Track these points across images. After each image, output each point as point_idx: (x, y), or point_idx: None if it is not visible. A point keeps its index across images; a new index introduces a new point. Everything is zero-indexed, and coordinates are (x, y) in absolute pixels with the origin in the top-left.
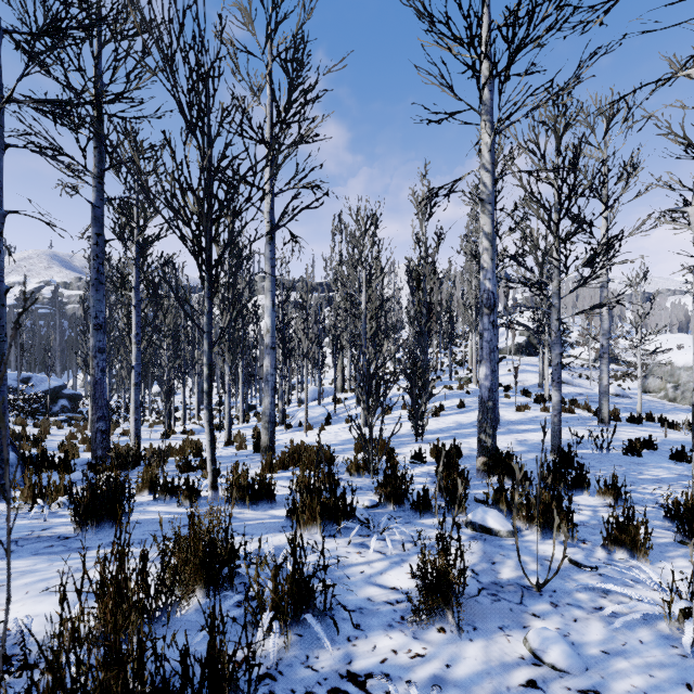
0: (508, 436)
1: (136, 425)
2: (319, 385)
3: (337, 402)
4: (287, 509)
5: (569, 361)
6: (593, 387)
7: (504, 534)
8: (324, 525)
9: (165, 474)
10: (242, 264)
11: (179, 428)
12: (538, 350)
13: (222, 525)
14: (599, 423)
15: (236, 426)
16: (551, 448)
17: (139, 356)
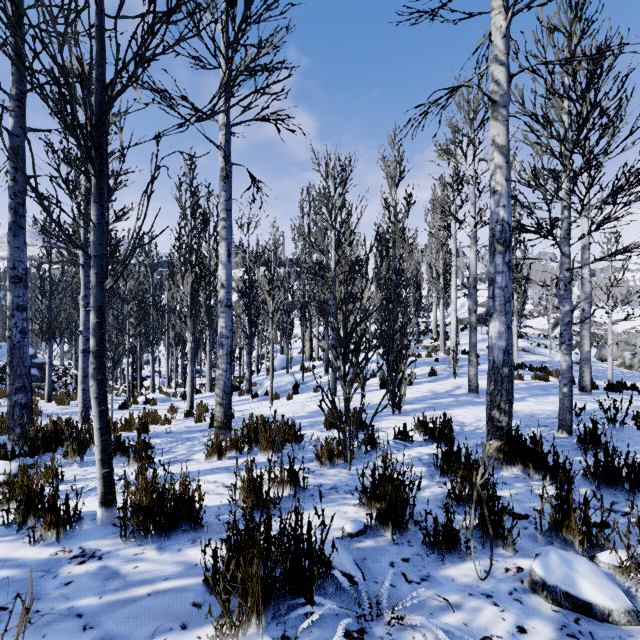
0: None
1: (83, 396)
2: (287, 353)
3: (305, 371)
4: (219, 543)
5: (526, 331)
6: (553, 355)
7: (622, 618)
8: (274, 607)
9: (90, 459)
10: (205, 226)
11: (142, 398)
12: None
13: (75, 605)
14: (580, 391)
15: (203, 395)
16: (559, 423)
17: (87, 320)
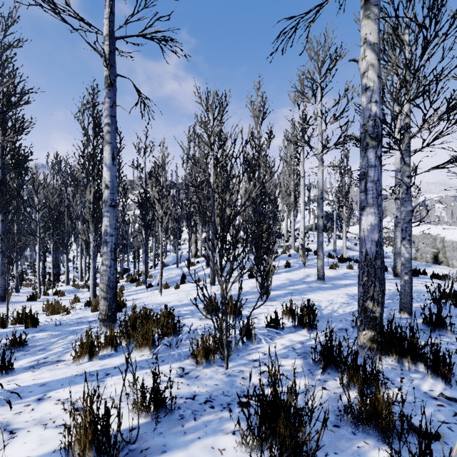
0: (338, 291)
1: None
2: (177, 252)
3: (191, 265)
4: None
5: (347, 235)
6: None
7: None
8: None
9: None
10: None
11: (53, 290)
12: (333, 226)
13: None
14: (394, 277)
15: None
16: (401, 306)
17: None
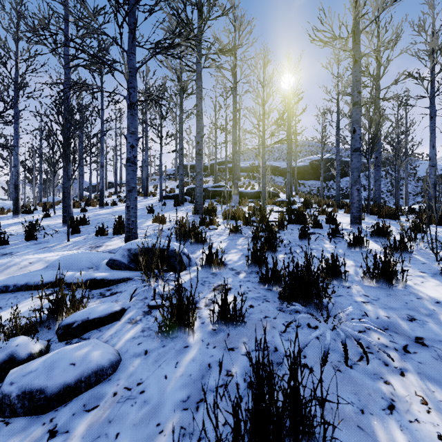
0: None
1: None
2: None
3: None
4: None
5: None
6: None
7: None
8: None
9: None
10: None
11: None
12: None
13: None
14: None
15: None
16: None
17: None
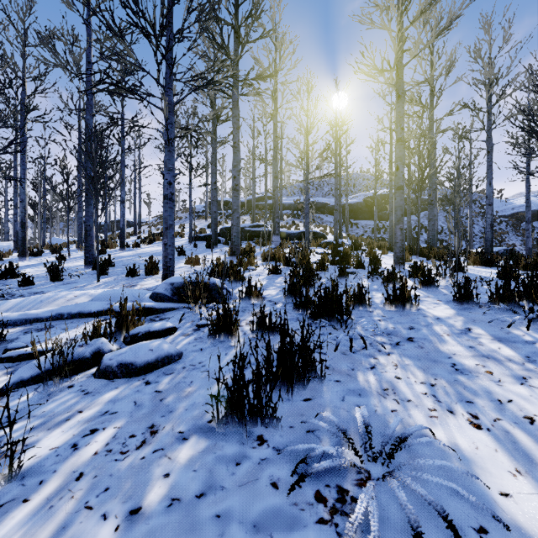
0: None
1: None
2: None
3: None
4: None
5: None
6: None
7: None
8: None
9: None
10: None
11: None
12: None
13: None
14: None
15: None
16: None
17: None
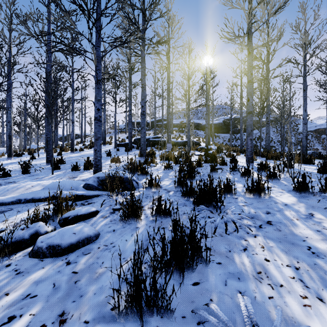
0: None
1: None
2: None
3: None
4: None
5: None
6: None
7: None
8: None
9: None
10: None
11: None
12: None
13: None
14: None
15: None
16: None
17: None
